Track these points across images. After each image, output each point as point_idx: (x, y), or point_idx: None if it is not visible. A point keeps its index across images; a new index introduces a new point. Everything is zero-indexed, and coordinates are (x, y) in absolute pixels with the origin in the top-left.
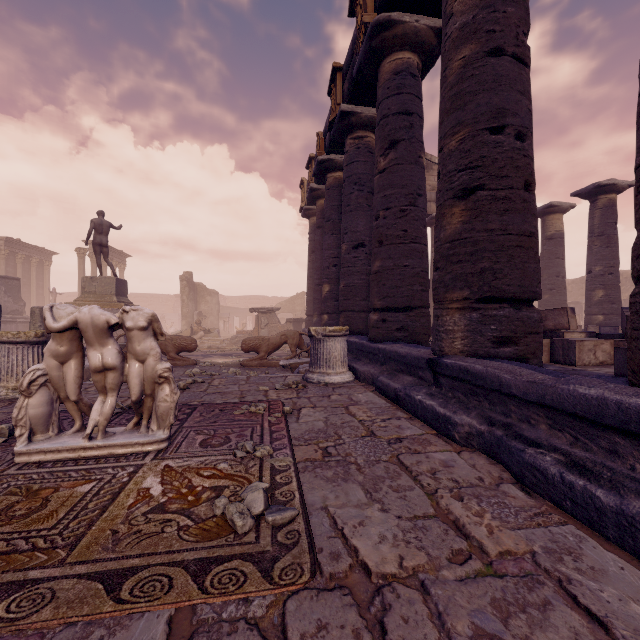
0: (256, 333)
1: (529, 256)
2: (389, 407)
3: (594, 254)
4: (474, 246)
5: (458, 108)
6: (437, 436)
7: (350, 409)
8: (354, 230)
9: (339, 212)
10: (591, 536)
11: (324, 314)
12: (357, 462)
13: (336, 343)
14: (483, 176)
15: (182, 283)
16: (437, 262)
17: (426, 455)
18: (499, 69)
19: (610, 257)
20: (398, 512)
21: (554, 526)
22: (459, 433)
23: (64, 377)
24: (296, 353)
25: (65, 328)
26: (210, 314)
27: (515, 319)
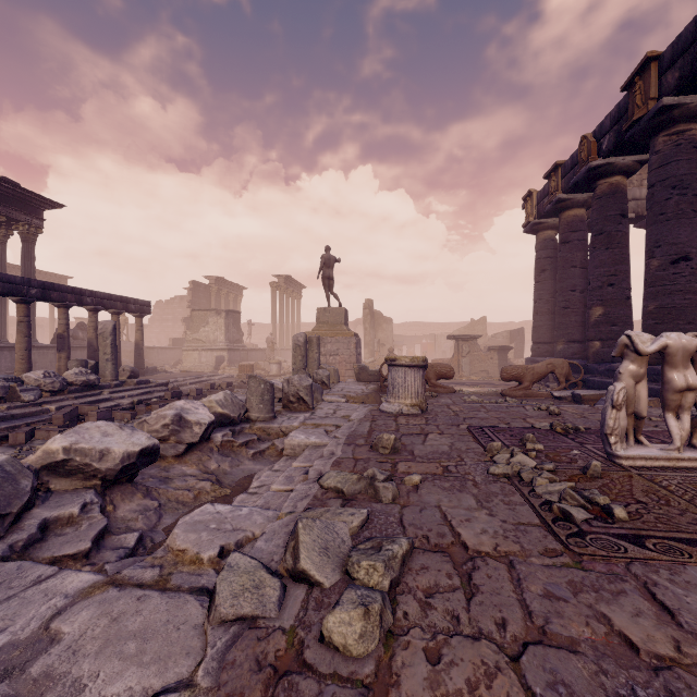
0: (455, 362)
1: None
2: None
3: None
4: None
5: None
6: None
7: None
8: (673, 242)
9: (616, 223)
10: None
11: (594, 341)
12: None
13: None
14: None
15: (364, 311)
16: None
17: None
18: None
19: None
20: None
21: None
22: None
23: (636, 395)
24: (565, 384)
25: (654, 352)
26: (386, 342)
27: None
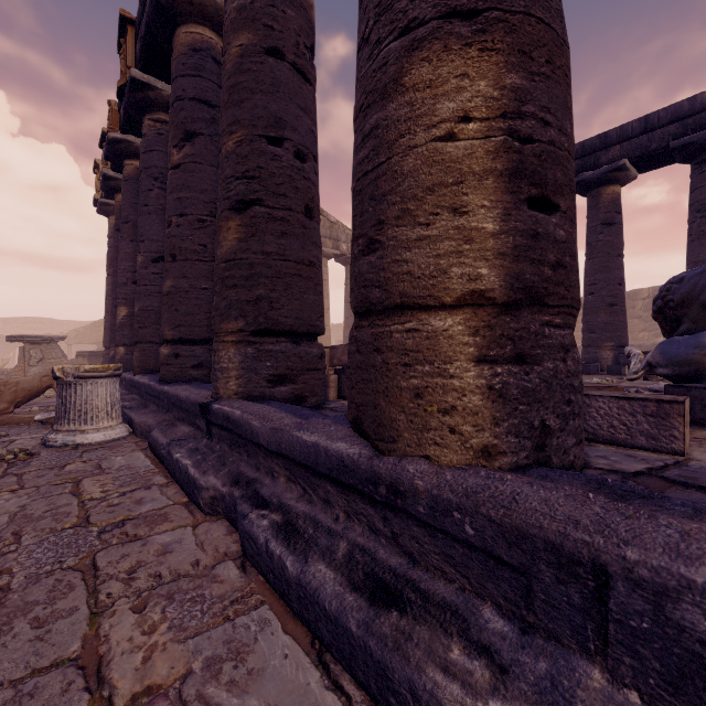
0: (21, 373)
1: (309, 287)
2: (149, 471)
3: None
4: (250, 269)
5: (235, 103)
6: (185, 506)
7: (82, 484)
8: (154, 238)
9: None
10: (280, 615)
11: (120, 346)
12: (8, 584)
13: (98, 387)
14: (260, 190)
15: None
16: (215, 285)
17: (145, 541)
18: (278, 73)
19: None
20: (4, 674)
21: (245, 614)
22: (204, 499)
23: None
24: None
25: None
26: None
27: (292, 355)
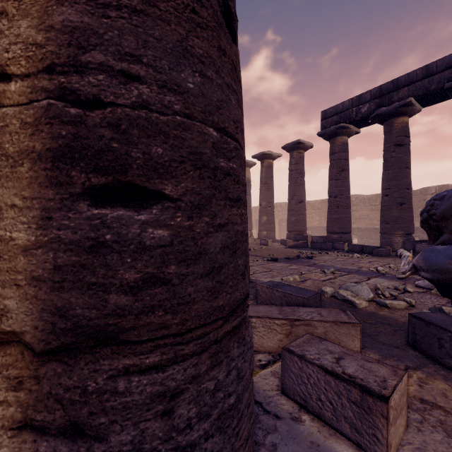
0: None
1: None
2: None
3: (262, 194)
4: None
5: None
6: None
7: None
8: None
9: None
10: None
11: None
12: None
13: None
14: None
15: None
16: None
17: None
18: None
19: (269, 197)
20: None
21: None
22: None
23: None
24: None
25: None
26: None
27: None
